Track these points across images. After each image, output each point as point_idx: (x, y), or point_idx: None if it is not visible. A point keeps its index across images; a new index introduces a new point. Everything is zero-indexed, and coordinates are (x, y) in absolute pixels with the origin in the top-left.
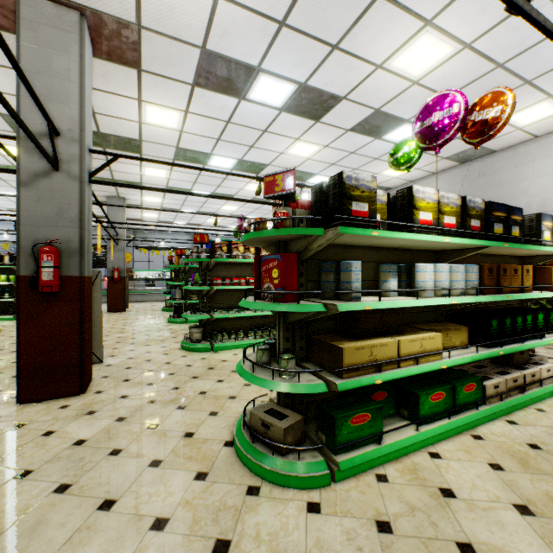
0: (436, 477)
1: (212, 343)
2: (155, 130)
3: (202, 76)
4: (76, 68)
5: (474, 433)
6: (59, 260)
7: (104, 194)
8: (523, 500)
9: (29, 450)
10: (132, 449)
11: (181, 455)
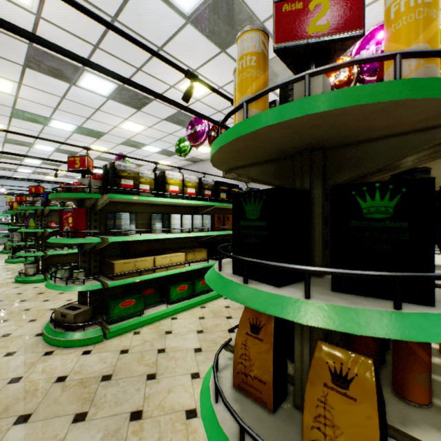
0: (168, 327)
1: (46, 275)
2: None
3: (33, 62)
4: None
5: (203, 305)
6: None
7: None
8: (203, 328)
9: None
10: None
11: None
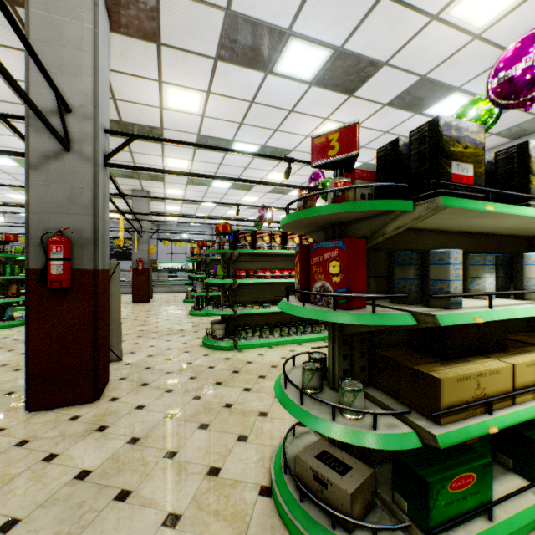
0: None
1: (235, 340)
2: (176, 115)
3: (226, 47)
4: (89, 37)
5: None
6: (69, 251)
7: (130, 188)
8: None
9: (23, 484)
10: (143, 492)
11: (204, 508)
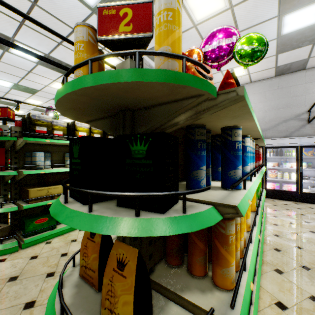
0: (74, 237)
1: None
2: None
3: None
4: None
5: None
6: None
7: None
8: None
9: None
10: None
11: None
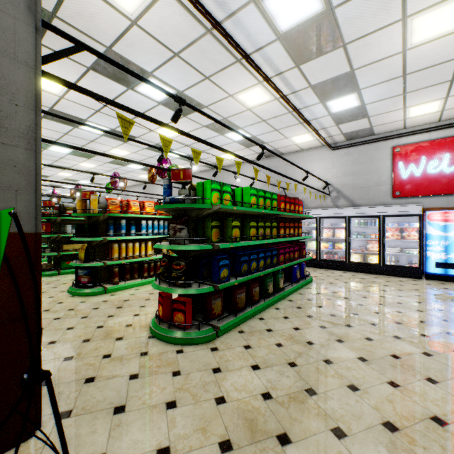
0: None
1: None
2: None
3: None
4: None
5: None
6: None
7: None
8: None
9: None
10: None
11: None
